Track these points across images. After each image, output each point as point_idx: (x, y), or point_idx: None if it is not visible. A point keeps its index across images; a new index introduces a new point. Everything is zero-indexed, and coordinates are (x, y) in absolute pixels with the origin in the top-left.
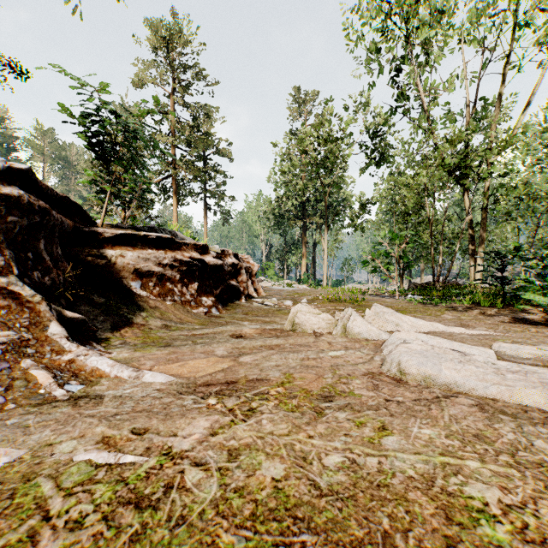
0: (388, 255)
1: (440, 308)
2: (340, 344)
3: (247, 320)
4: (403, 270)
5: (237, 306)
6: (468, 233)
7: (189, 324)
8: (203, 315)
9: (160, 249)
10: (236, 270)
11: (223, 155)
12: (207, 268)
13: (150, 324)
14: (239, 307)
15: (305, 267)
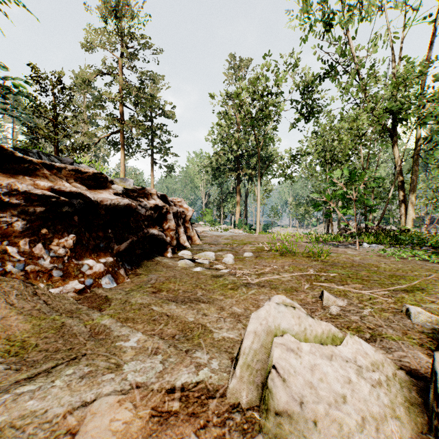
0: (343, 197)
1: None
2: None
3: (146, 321)
4: (362, 214)
5: (154, 267)
6: (398, 180)
7: None
8: (70, 298)
9: None
10: (161, 214)
11: (168, 116)
12: (99, 210)
13: None
14: (156, 269)
15: (239, 213)
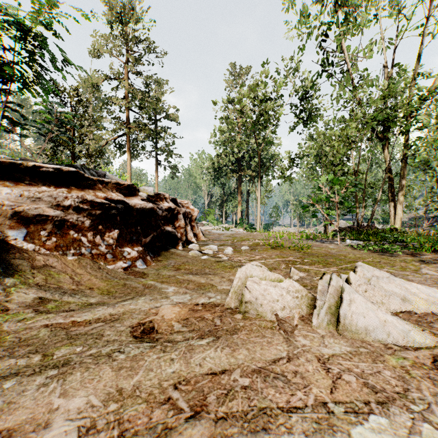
0: (328, 200)
1: (401, 258)
2: (348, 370)
3: (175, 282)
4: (344, 215)
5: (171, 256)
6: (388, 182)
7: (87, 292)
8: (120, 272)
9: (62, 187)
10: (173, 214)
11: (172, 119)
12: (132, 212)
13: (11, 299)
14: (172, 257)
15: (240, 213)
